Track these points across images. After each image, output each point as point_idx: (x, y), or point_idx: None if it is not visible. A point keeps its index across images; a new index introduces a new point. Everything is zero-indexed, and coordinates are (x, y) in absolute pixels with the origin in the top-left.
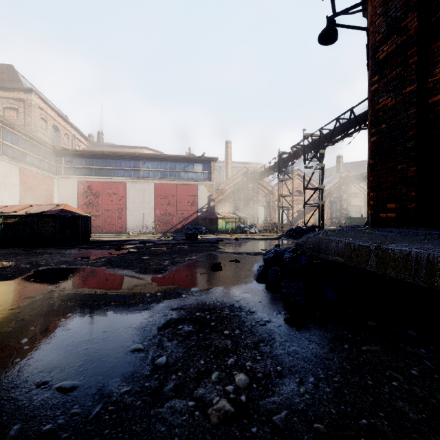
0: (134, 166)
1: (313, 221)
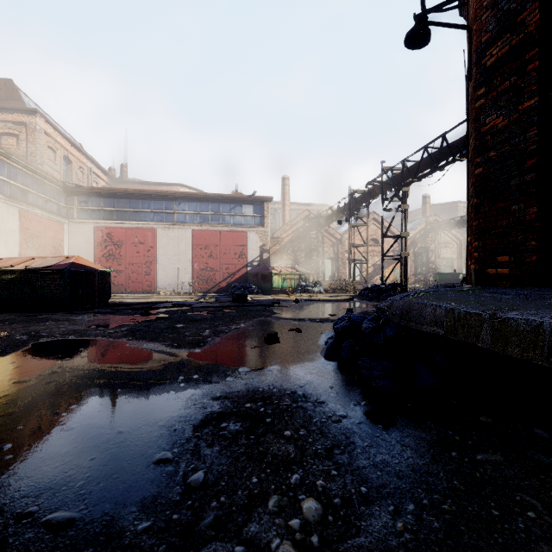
0: (166, 207)
1: (393, 277)
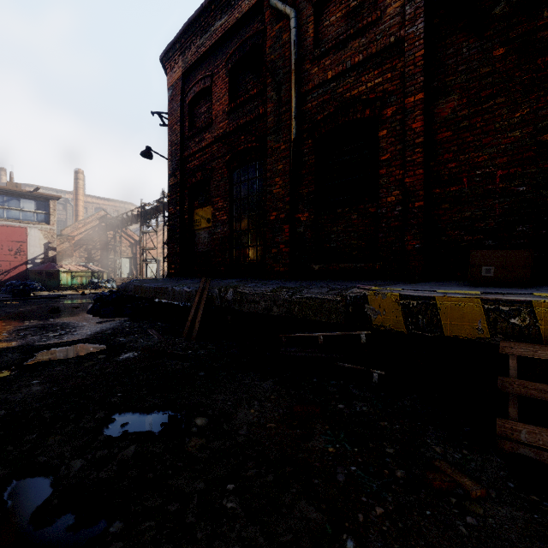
0: None
1: None
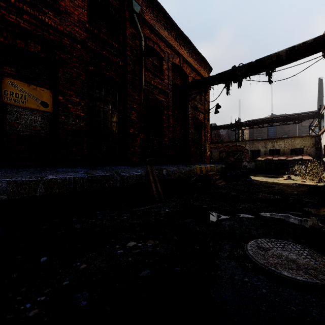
0: None
1: None
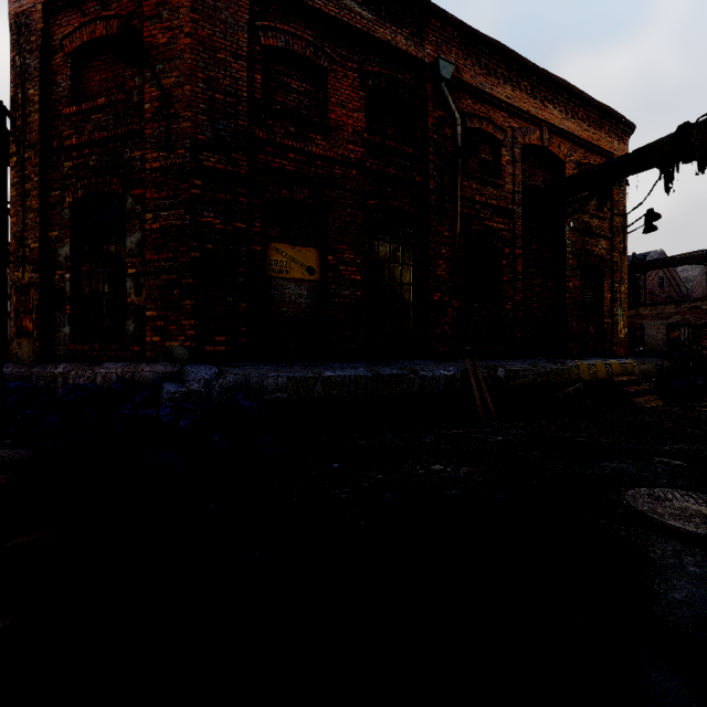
0: None
1: None
